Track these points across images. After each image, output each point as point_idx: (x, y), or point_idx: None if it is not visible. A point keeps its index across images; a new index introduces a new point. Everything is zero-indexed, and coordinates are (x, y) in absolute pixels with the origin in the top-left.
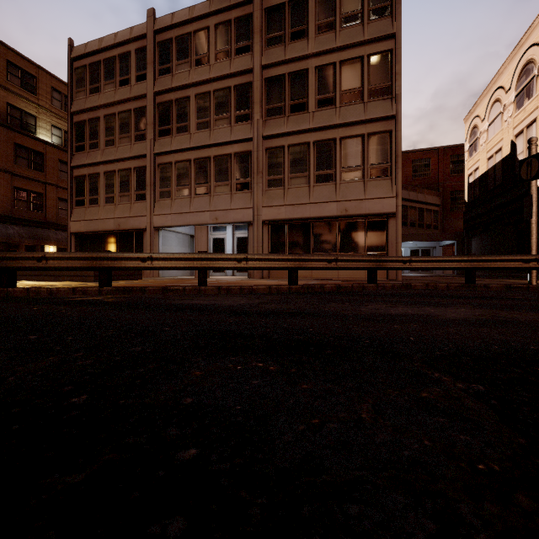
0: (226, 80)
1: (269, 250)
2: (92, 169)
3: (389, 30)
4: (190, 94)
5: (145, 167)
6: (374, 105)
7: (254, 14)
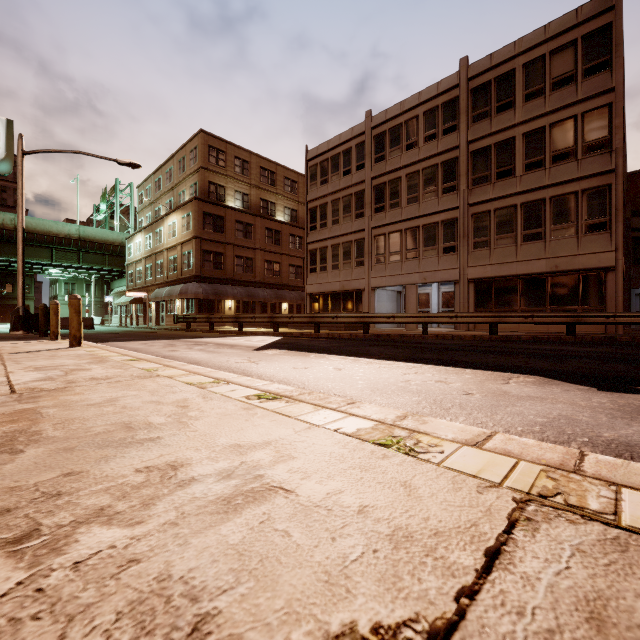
0: (434, 158)
1: (474, 305)
2: (322, 244)
3: (607, 85)
4: (401, 175)
5: (363, 239)
6: (589, 162)
7: (460, 98)
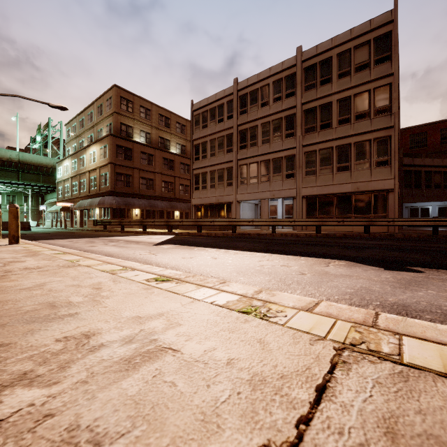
0: (280, 113)
1: (306, 213)
2: (203, 170)
3: (388, 71)
4: (258, 124)
5: (232, 167)
6: (378, 120)
7: (297, 73)
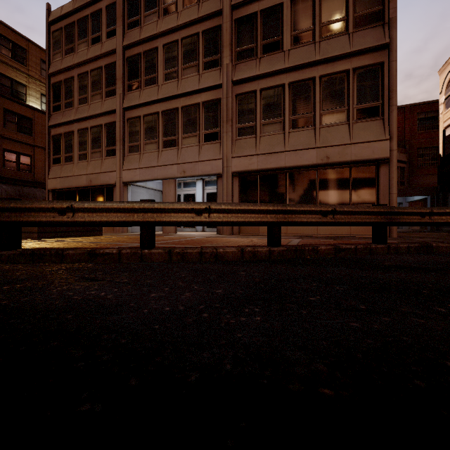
0: (195, 26)
1: None
2: (67, 128)
3: None
4: (158, 45)
5: (115, 122)
6: (361, 35)
7: None
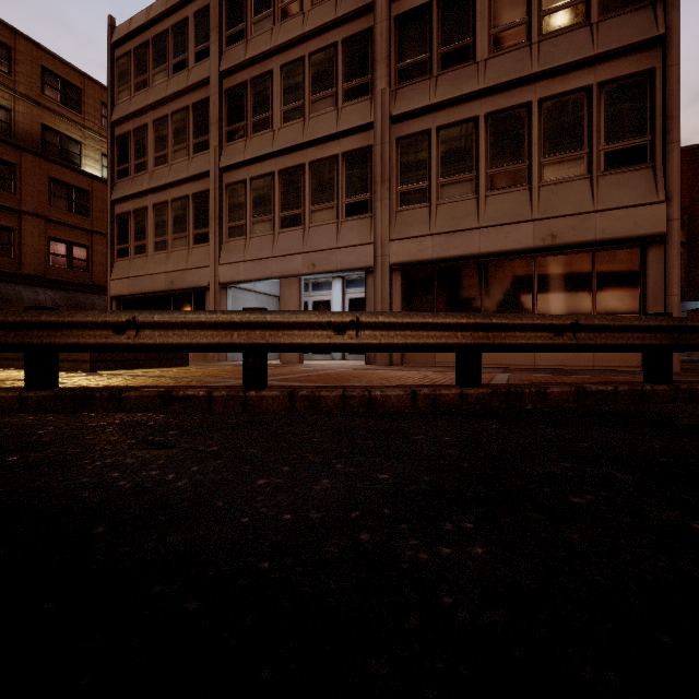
0: (330, 32)
1: None
2: (138, 202)
3: None
4: (273, 67)
5: (207, 191)
6: (613, 25)
7: None
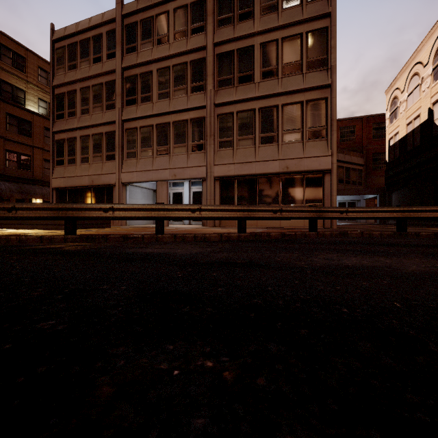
0: (184, 56)
1: (220, 202)
2: (70, 134)
3: (325, 10)
4: (153, 69)
5: (114, 131)
6: (312, 76)
7: None
